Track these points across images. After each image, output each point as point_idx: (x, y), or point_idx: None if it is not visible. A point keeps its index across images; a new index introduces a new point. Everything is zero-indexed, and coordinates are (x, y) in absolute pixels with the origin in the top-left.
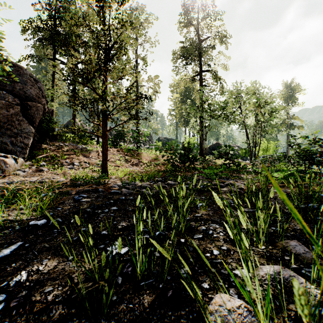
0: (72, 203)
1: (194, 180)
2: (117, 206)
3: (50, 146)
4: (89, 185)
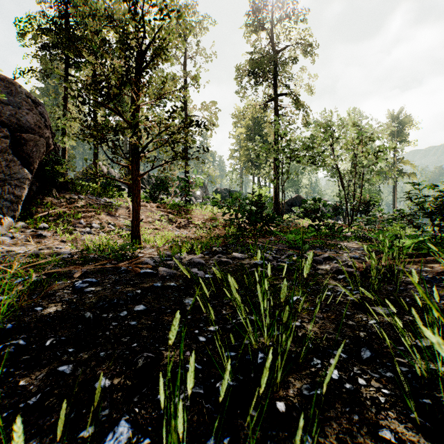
0: (69, 295)
1: (306, 267)
2: (146, 303)
3: (57, 199)
4: (105, 261)
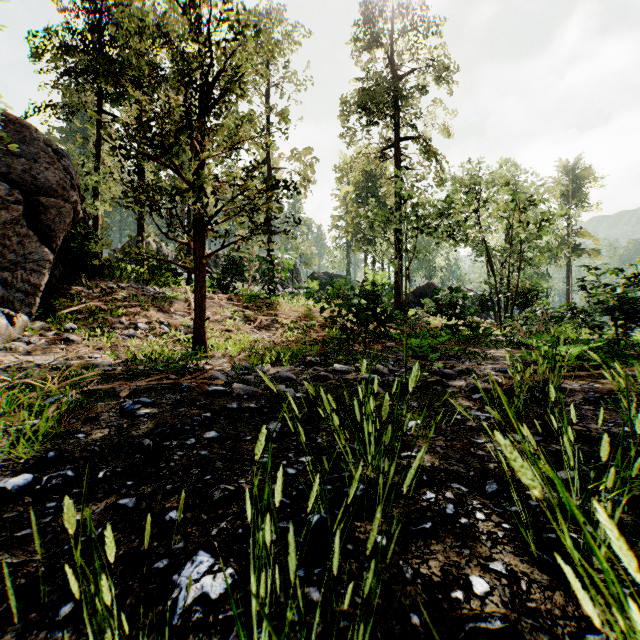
0: (117, 419)
1: (412, 379)
2: (219, 429)
3: (89, 289)
4: (161, 375)
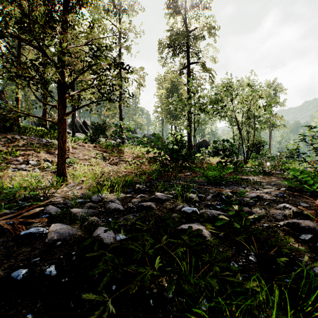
0: None
1: None
2: None
3: None
4: None
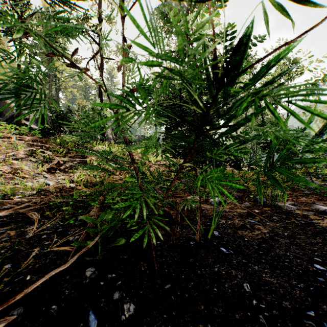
0: None
1: None
2: None
3: None
4: None
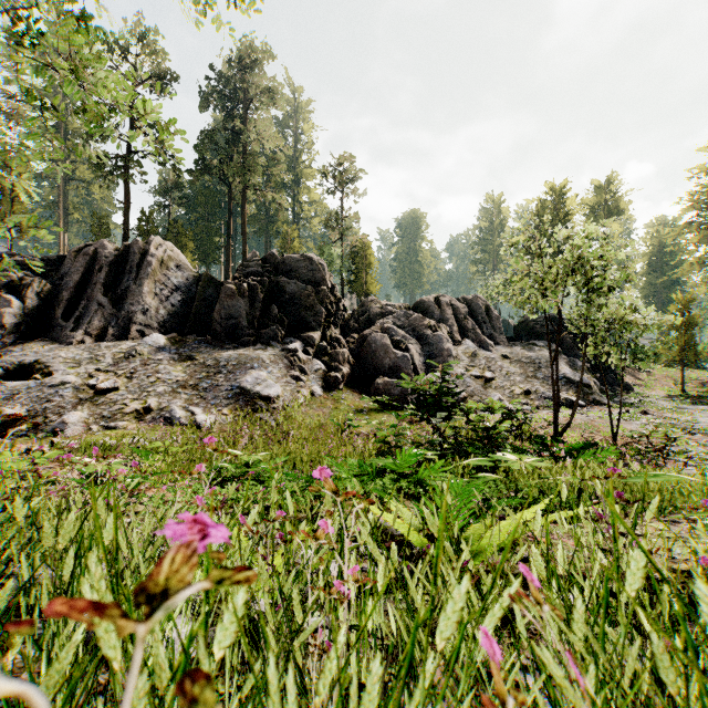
0: None
1: None
2: None
3: None
4: None
